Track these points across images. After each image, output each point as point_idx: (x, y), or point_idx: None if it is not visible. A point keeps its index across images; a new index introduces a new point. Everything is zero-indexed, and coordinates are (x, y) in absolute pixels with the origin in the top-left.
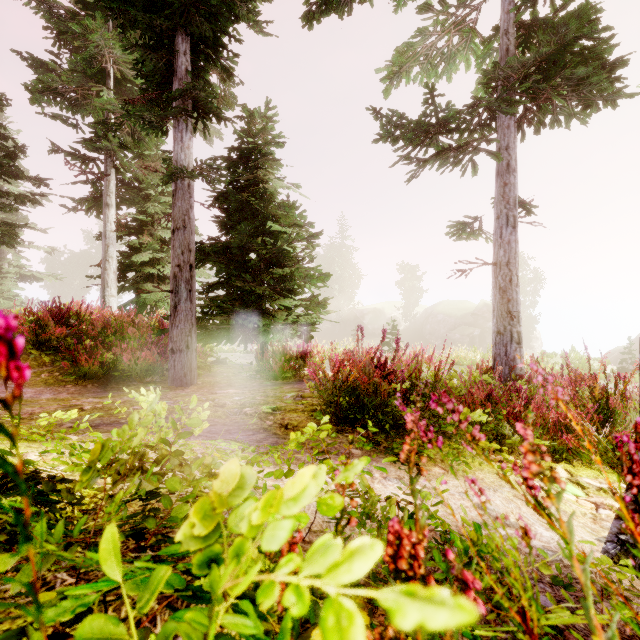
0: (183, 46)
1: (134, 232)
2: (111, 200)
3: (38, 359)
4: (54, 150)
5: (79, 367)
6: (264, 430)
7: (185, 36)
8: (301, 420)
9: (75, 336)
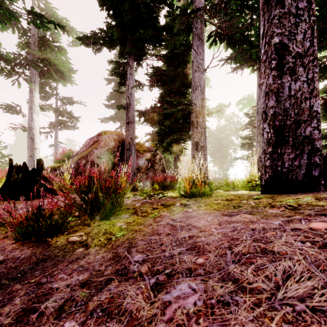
0: None
1: None
2: None
3: None
4: None
5: None
6: None
7: None
8: None
9: None
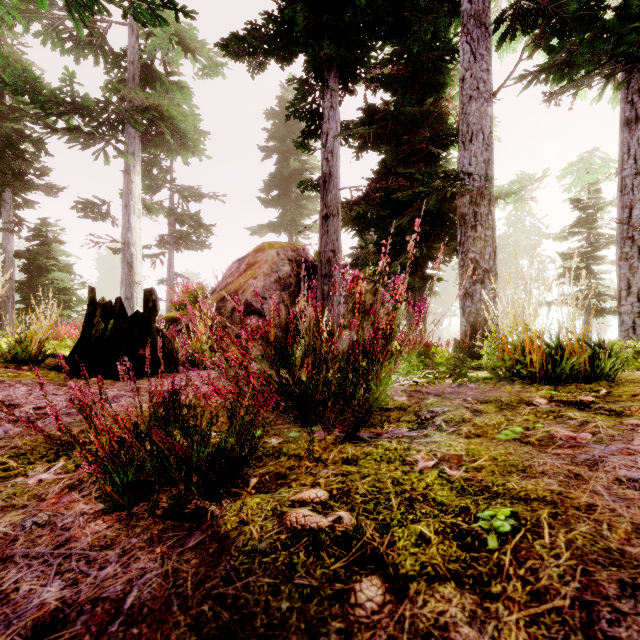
0: (9, 196)
1: None
2: None
3: None
4: None
5: None
6: None
7: (10, 191)
8: None
9: None
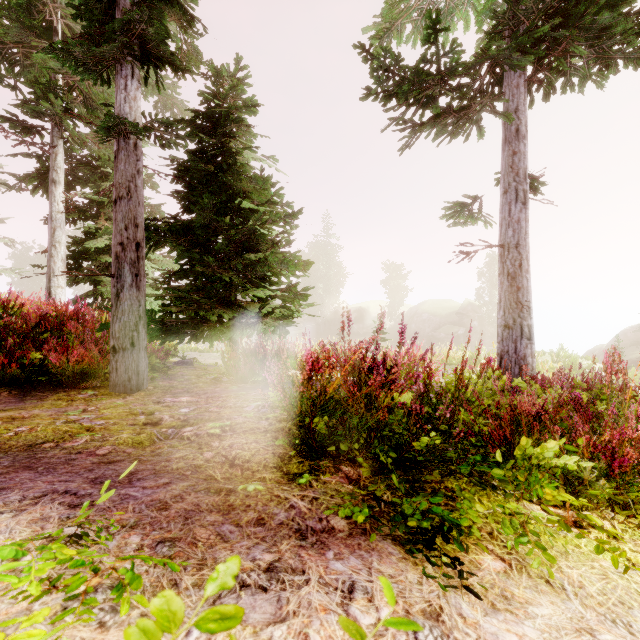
0: None
1: (90, 216)
2: (58, 176)
3: None
4: None
5: None
6: (194, 471)
7: None
8: (257, 450)
9: None
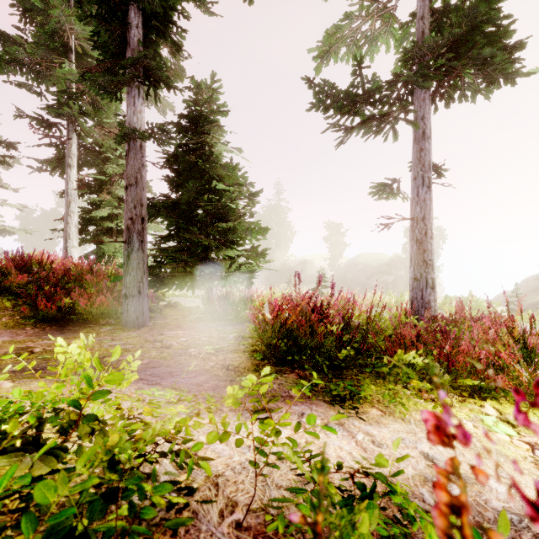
0: (135, 20)
1: (95, 191)
2: (73, 161)
3: (0, 304)
4: (19, 115)
5: (39, 311)
6: (206, 372)
7: (137, 11)
8: (242, 361)
9: (36, 283)
